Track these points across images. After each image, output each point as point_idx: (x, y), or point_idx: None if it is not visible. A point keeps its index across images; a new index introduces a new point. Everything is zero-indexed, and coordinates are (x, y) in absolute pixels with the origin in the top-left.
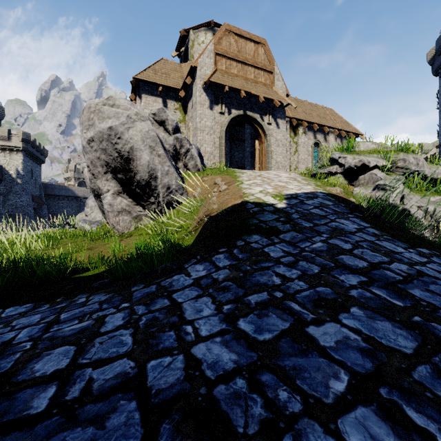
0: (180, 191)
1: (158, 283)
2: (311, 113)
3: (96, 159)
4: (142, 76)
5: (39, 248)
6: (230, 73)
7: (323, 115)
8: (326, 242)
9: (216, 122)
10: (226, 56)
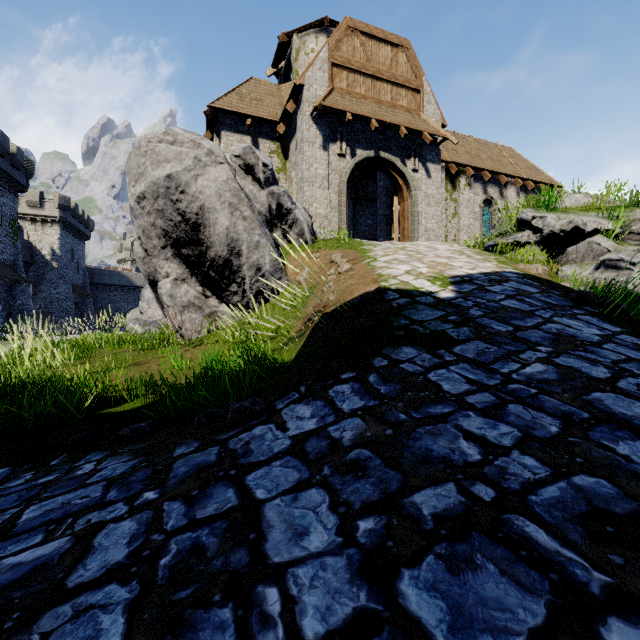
0: (277, 275)
1: (223, 442)
2: (479, 154)
3: (149, 226)
4: (222, 103)
5: (57, 363)
6: (354, 93)
7: (498, 157)
8: (550, 362)
9: (332, 169)
10: (348, 68)
